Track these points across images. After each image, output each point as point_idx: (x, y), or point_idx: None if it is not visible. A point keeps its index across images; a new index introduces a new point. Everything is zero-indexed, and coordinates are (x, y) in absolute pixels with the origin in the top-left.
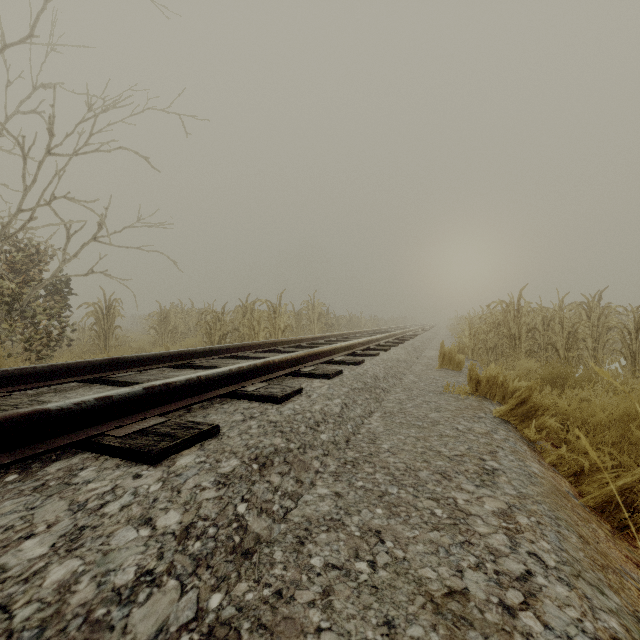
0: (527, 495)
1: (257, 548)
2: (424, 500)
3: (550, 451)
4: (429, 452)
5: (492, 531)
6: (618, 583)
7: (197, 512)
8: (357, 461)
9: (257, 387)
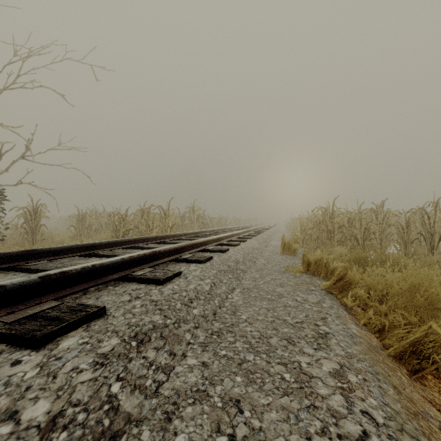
0: (352, 354)
1: (126, 429)
2: (275, 365)
3: (361, 314)
4: (277, 321)
5: (331, 392)
6: (428, 428)
7: (68, 398)
8: (221, 331)
9: (145, 272)
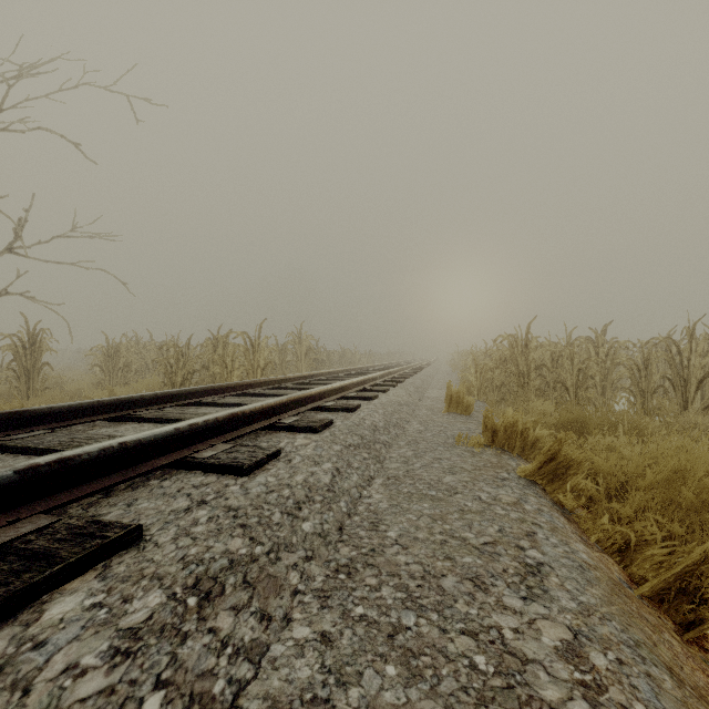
0: (590, 607)
1: None
2: (456, 637)
3: (589, 521)
4: (451, 541)
5: (565, 695)
6: None
7: None
8: (354, 565)
9: (217, 451)
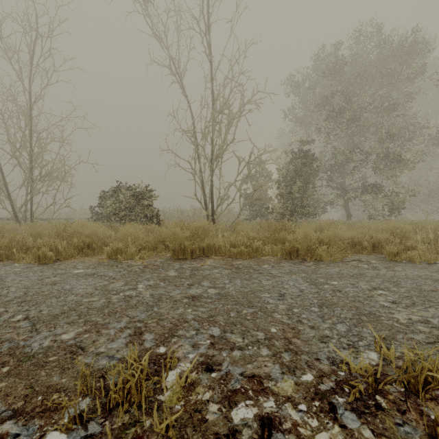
0: None
1: None
2: None
3: None
4: None
5: None
6: None
7: None
8: None
9: None
